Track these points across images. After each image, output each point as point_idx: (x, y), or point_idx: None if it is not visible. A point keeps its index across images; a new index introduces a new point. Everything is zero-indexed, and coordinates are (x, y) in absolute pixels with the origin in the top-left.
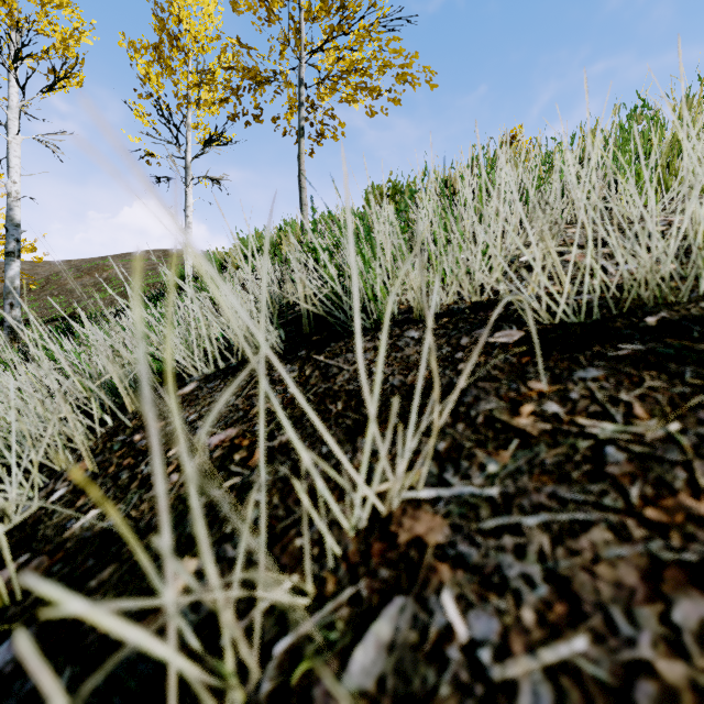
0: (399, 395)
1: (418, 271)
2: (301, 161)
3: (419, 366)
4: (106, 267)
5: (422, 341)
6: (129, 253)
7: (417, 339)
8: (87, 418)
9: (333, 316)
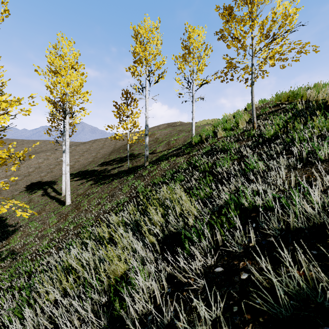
0: None
1: None
2: (252, 94)
3: None
4: (155, 134)
5: None
6: (155, 126)
7: None
8: (246, 177)
9: (308, 159)
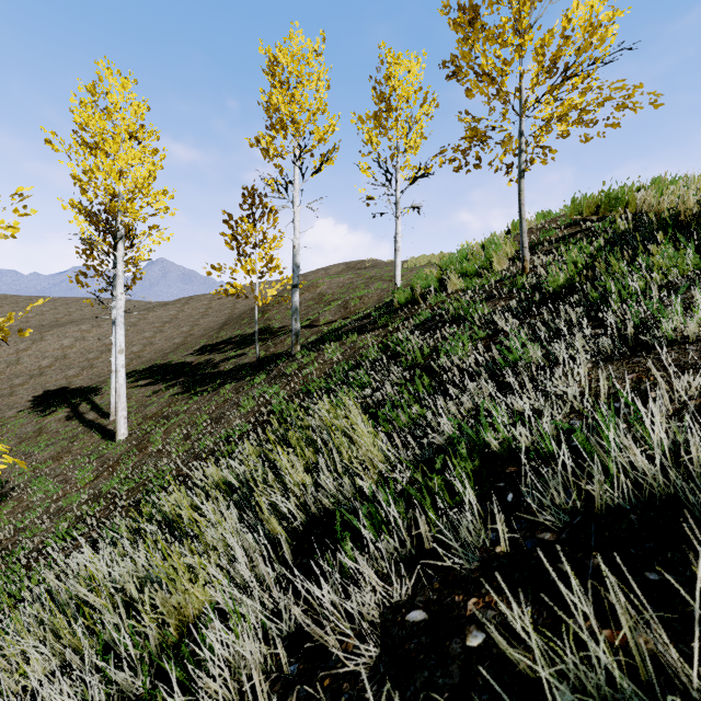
0: (695, 365)
1: (692, 325)
2: (522, 197)
3: (700, 358)
4: (318, 285)
5: (698, 350)
6: (321, 269)
7: (695, 350)
8: (501, 380)
9: (639, 338)
